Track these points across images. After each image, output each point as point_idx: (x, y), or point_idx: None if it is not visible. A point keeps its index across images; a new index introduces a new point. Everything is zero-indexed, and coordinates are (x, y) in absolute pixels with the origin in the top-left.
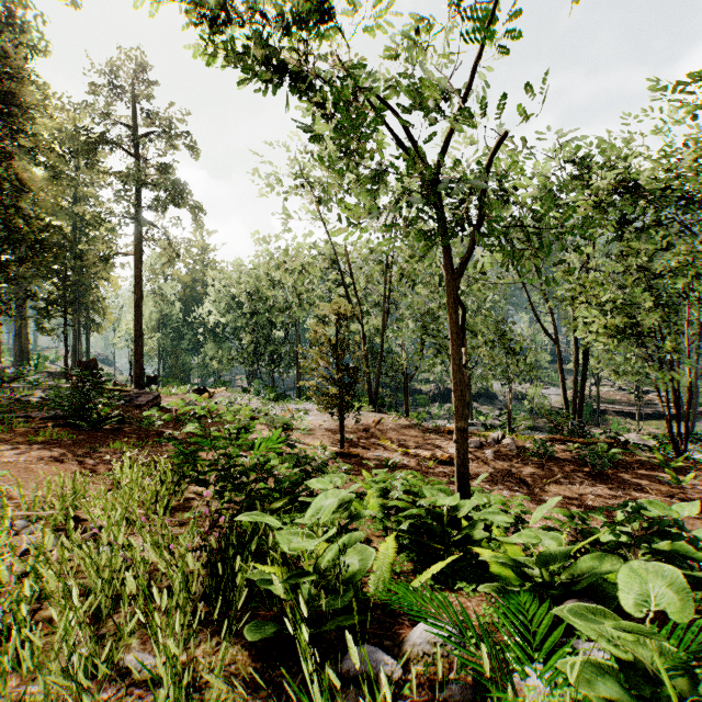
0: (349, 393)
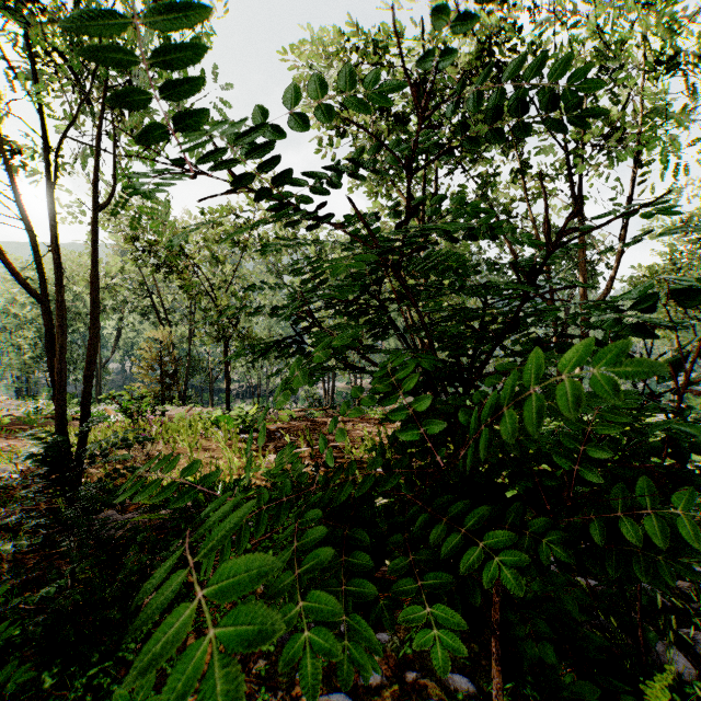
0: (171, 389)
